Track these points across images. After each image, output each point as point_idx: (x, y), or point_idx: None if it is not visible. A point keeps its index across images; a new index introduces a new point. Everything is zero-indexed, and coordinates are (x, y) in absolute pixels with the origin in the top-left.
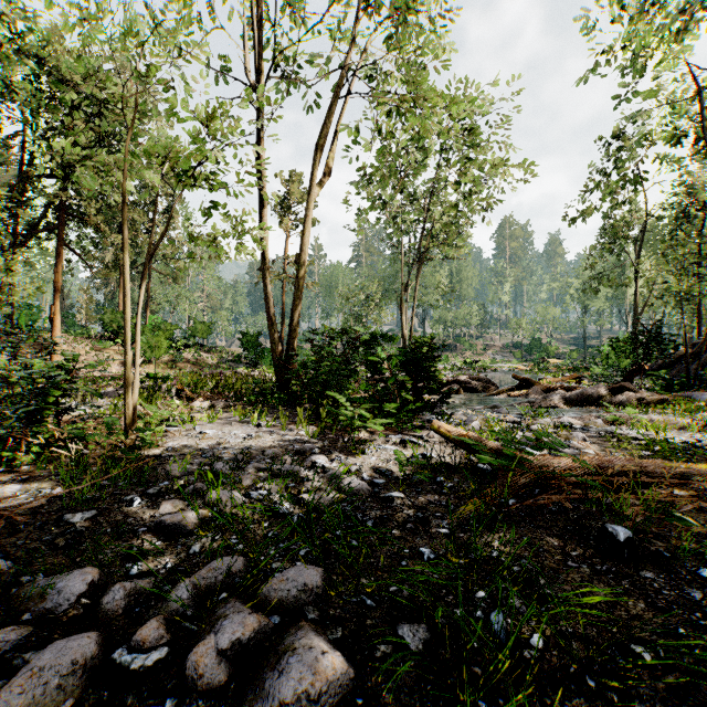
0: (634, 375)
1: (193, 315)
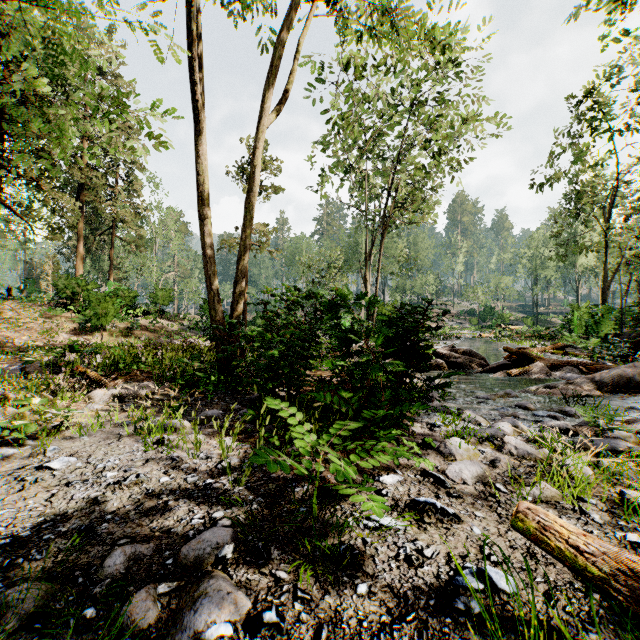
0: (639, 346)
1: (160, 283)
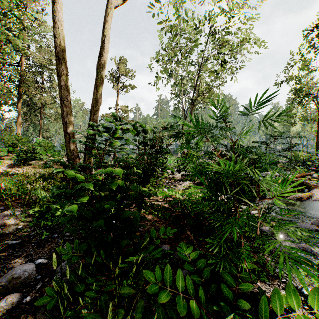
0: None
1: None
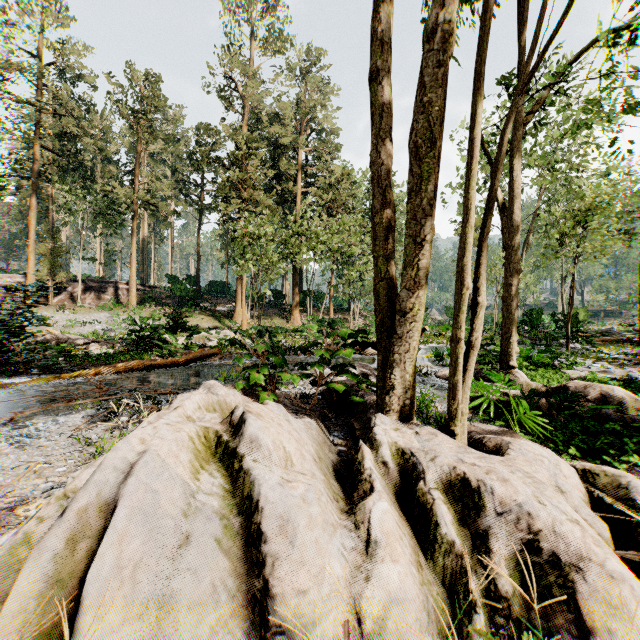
0: None
1: None
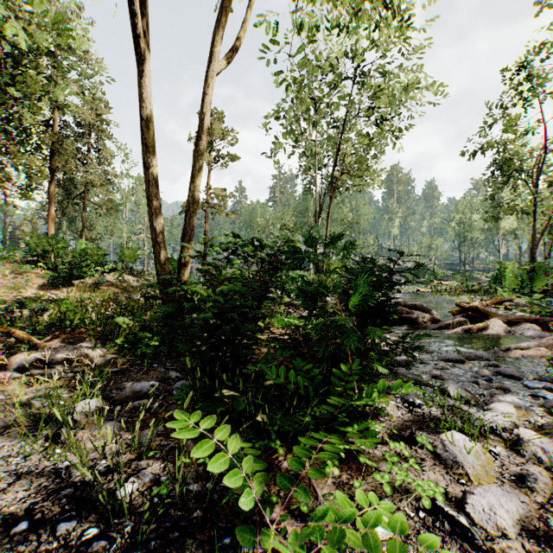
0: None
1: (130, 243)
